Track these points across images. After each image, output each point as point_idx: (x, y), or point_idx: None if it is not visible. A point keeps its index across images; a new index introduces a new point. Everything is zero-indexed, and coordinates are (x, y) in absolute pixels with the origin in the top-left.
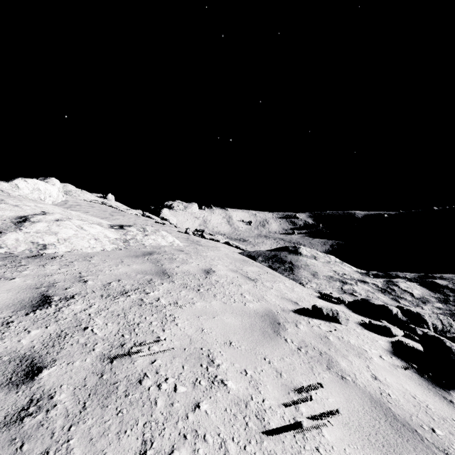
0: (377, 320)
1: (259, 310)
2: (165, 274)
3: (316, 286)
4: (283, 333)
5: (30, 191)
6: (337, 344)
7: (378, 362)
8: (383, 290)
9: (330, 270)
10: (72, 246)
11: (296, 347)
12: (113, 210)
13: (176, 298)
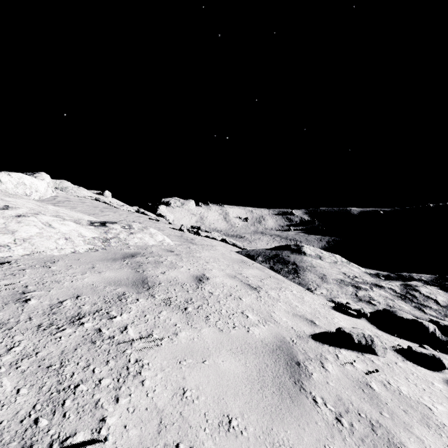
0: (408, 339)
1: (268, 339)
2: (144, 284)
3: (327, 292)
4: (308, 385)
5: (14, 186)
6: (387, 399)
7: None
8: (403, 296)
9: (339, 272)
10: (32, 247)
11: (334, 415)
12: (105, 206)
13: (152, 326)
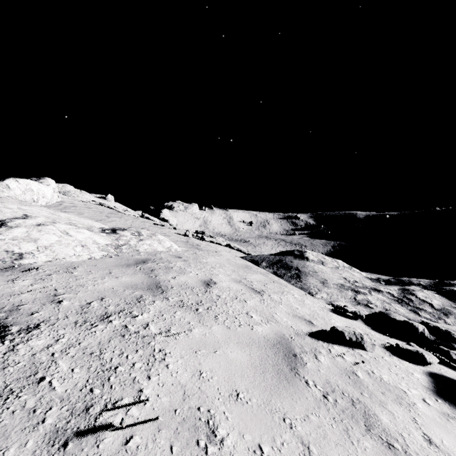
0: (400, 338)
1: (270, 335)
2: (158, 288)
3: (327, 296)
4: (302, 371)
5: (22, 192)
6: (369, 384)
7: (425, 411)
8: (400, 300)
9: (340, 277)
10: (53, 254)
11: (321, 393)
12: (110, 211)
13: (169, 323)
